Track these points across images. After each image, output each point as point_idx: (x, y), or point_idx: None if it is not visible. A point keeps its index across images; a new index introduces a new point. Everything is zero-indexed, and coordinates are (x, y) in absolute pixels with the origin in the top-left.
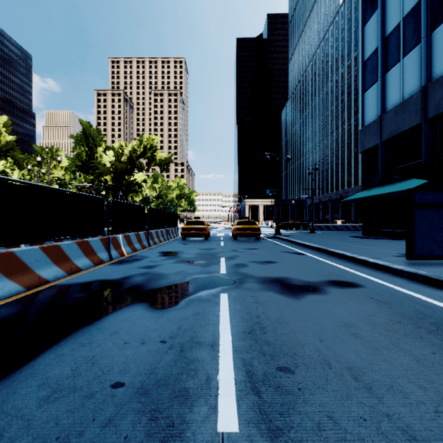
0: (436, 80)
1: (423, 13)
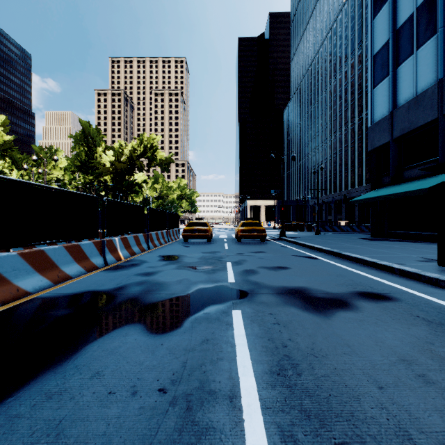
0: None
1: (439, 1)
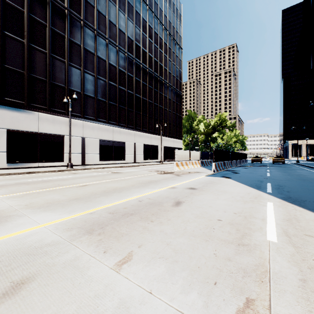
0: None
1: None
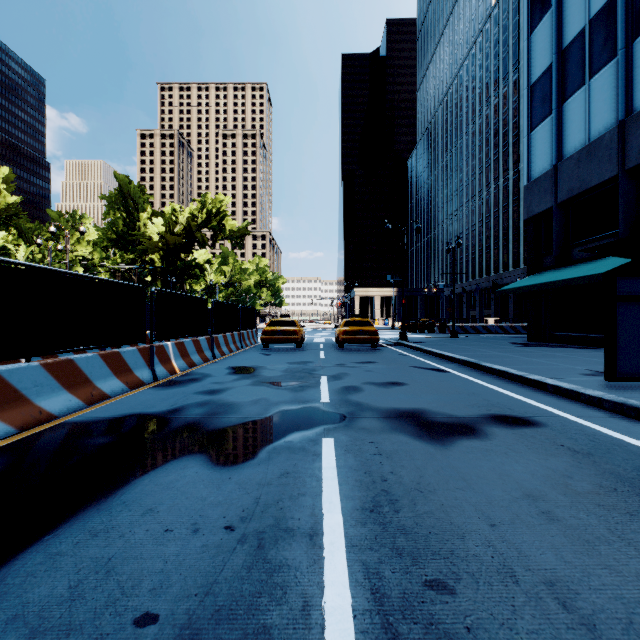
0: (639, 112)
1: (620, 12)
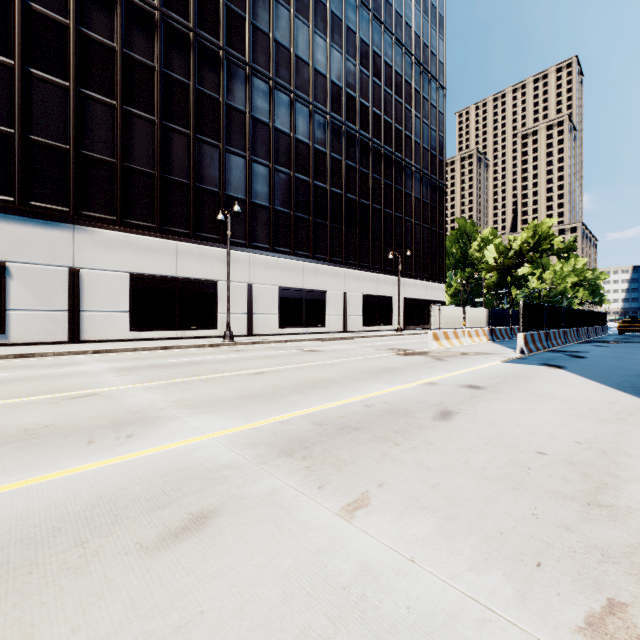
0: None
1: None
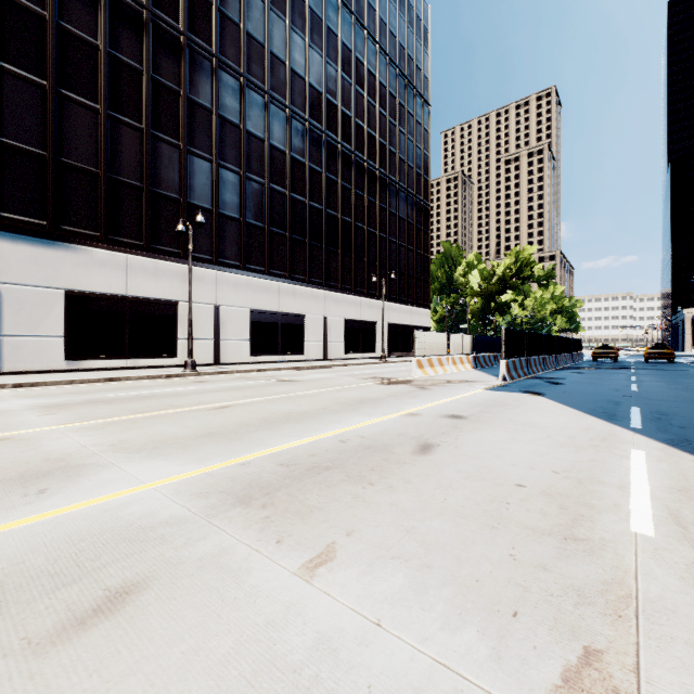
0: None
1: None
